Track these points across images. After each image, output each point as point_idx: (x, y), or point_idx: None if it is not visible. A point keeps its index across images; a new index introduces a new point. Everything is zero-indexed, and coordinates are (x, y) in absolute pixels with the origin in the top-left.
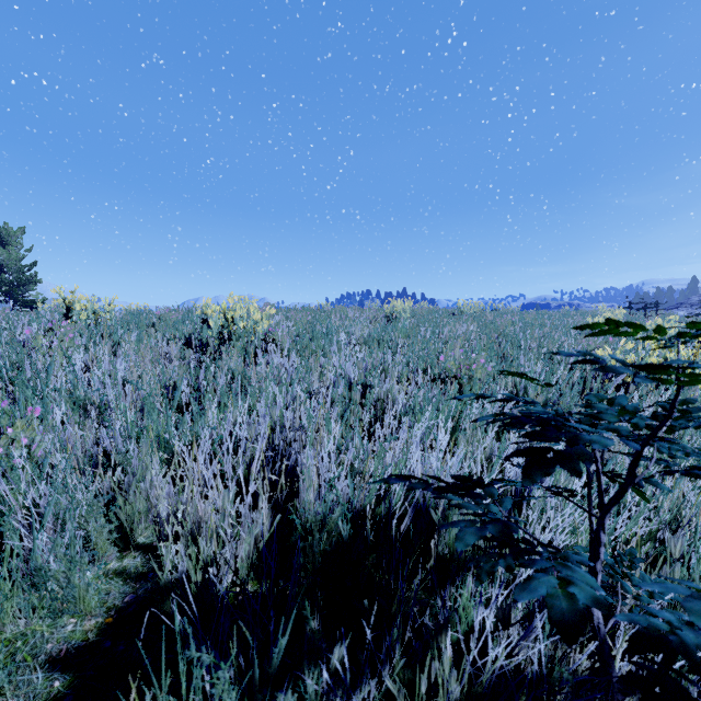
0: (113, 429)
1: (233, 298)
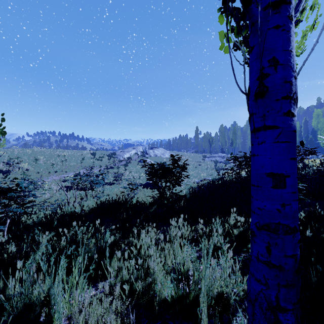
0: None
1: None
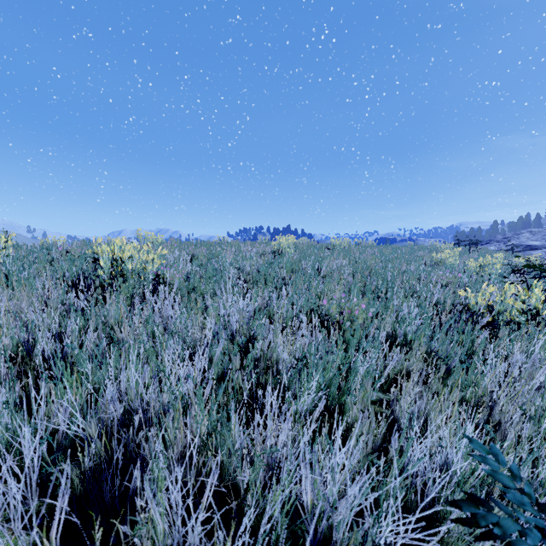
0: None
1: (141, 234)
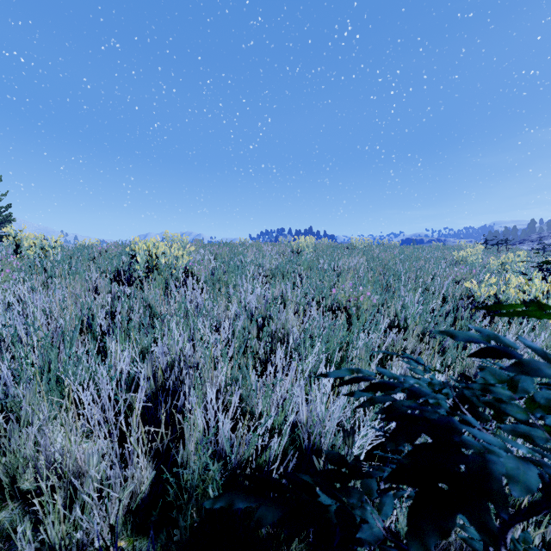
0: (4, 372)
1: (168, 235)
